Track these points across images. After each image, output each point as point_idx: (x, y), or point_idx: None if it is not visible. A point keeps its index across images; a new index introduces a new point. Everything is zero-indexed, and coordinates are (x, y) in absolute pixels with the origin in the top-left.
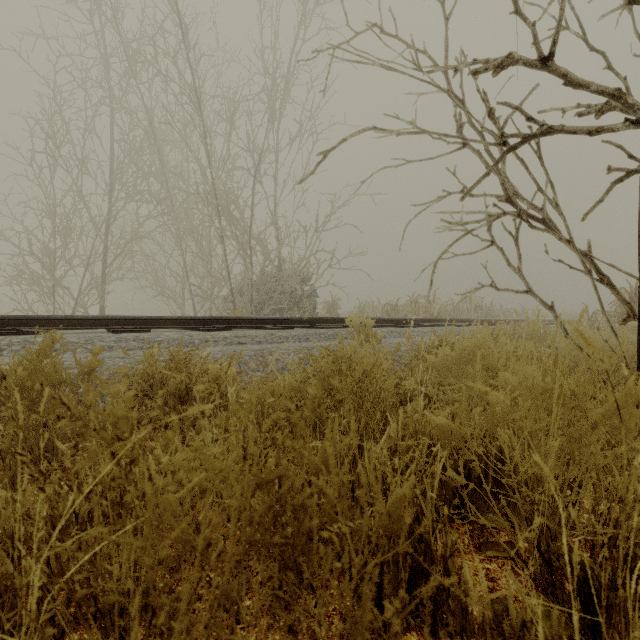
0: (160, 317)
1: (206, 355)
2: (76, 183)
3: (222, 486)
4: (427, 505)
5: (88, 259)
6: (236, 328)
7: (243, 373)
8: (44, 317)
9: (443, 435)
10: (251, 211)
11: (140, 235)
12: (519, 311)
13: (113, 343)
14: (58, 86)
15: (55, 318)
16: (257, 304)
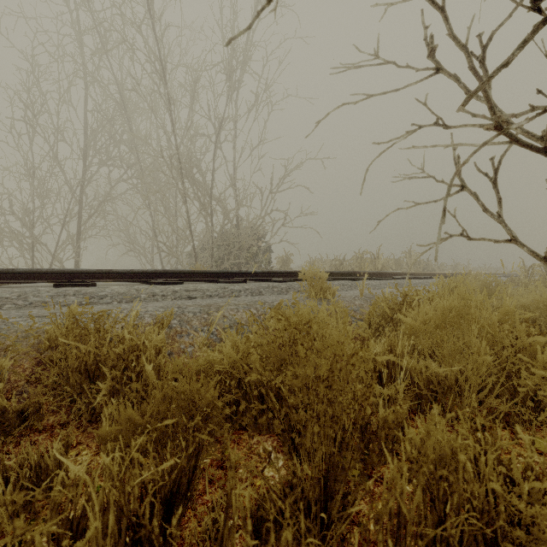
0: (110, 270)
1: (144, 312)
2: (52, 149)
3: None
4: None
5: (64, 218)
6: (192, 281)
7: (184, 333)
8: None
9: (541, 544)
10: (212, 174)
11: (111, 196)
12: (452, 265)
13: (48, 298)
14: (36, 61)
15: None
16: (217, 259)
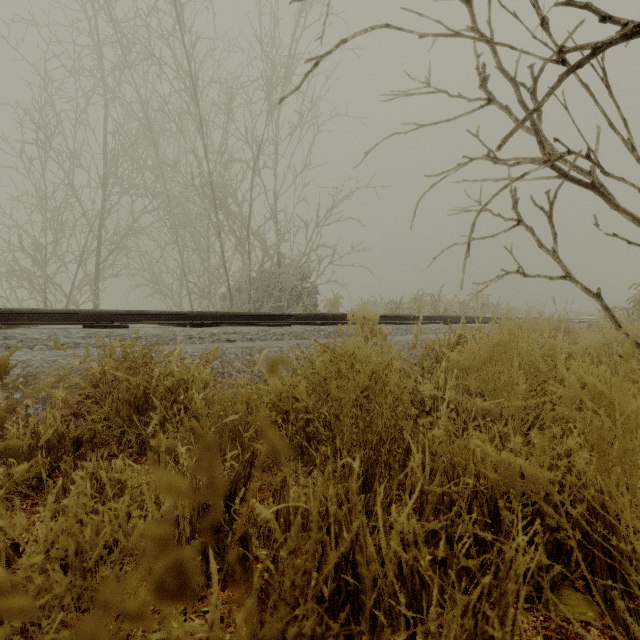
0: (141, 311)
1: (184, 353)
2: (68, 176)
3: (68, 633)
4: (504, 639)
5: (81, 255)
6: (229, 325)
7: (226, 374)
8: (6, 310)
9: (508, 481)
10: (249, 205)
11: (135, 230)
12: (526, 310)
13: (80, 339)
14: (49, 75)
15: (19, 312)
16: (256, 302)
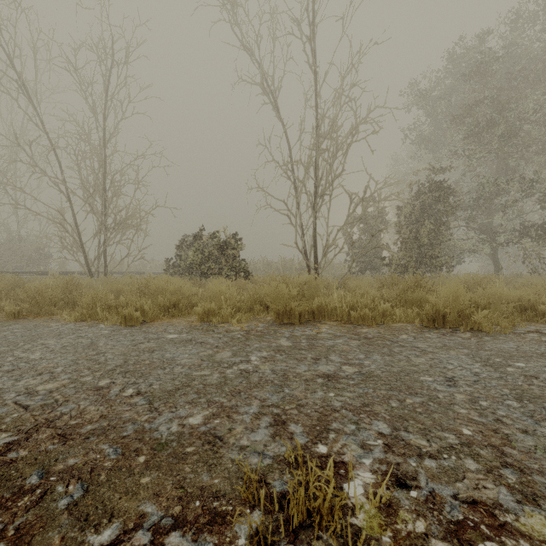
0: None
1: None
2: None
3: None
4: None
5: None
6: None
7: None
8: None
9: None
10: None
11: None
12: None
13: None
14: None
15: None
16: (1, 262)
